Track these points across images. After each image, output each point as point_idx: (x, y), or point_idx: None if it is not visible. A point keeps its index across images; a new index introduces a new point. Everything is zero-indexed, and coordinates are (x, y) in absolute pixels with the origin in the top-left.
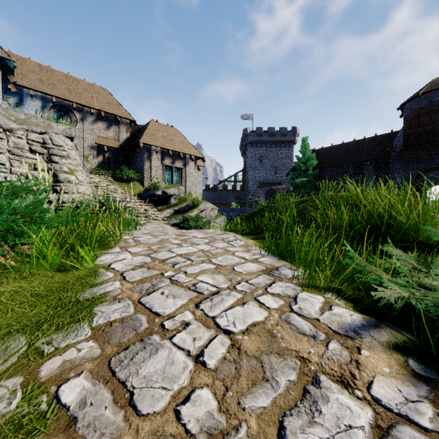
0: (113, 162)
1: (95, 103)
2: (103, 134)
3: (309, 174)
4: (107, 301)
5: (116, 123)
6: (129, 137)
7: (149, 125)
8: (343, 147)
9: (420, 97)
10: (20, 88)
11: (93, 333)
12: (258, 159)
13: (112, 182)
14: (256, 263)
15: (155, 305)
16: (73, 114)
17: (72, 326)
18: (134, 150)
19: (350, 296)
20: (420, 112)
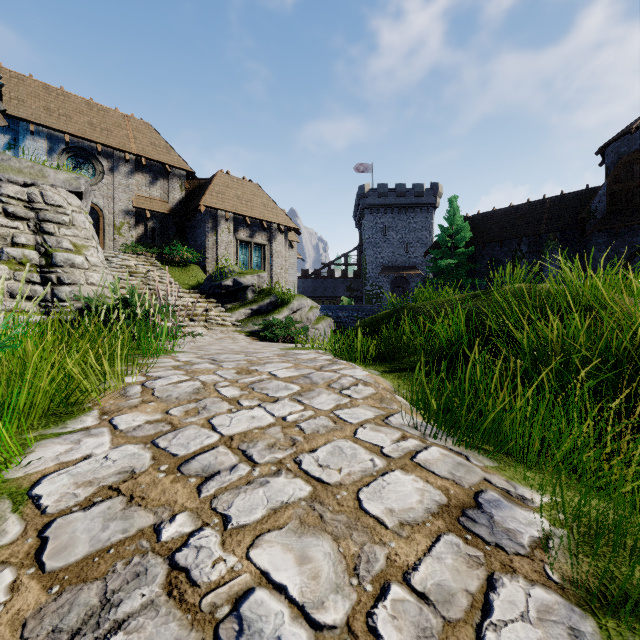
0: (160, 235)
1: (131, 144)
2: (145, 192)
3: (459, 253)
4: None
5: (165, 175)
6: (186, 197)
7: (216, 178)
8: (512, 211)
9: (633, 133)
10: (14, 121)
11: None
12: (380, 231)
13: (156, 265)
14: (415, 471)
15: None
16: (97, 162)
17: None
18: (191, 217)
19: None
20: (635, 156)
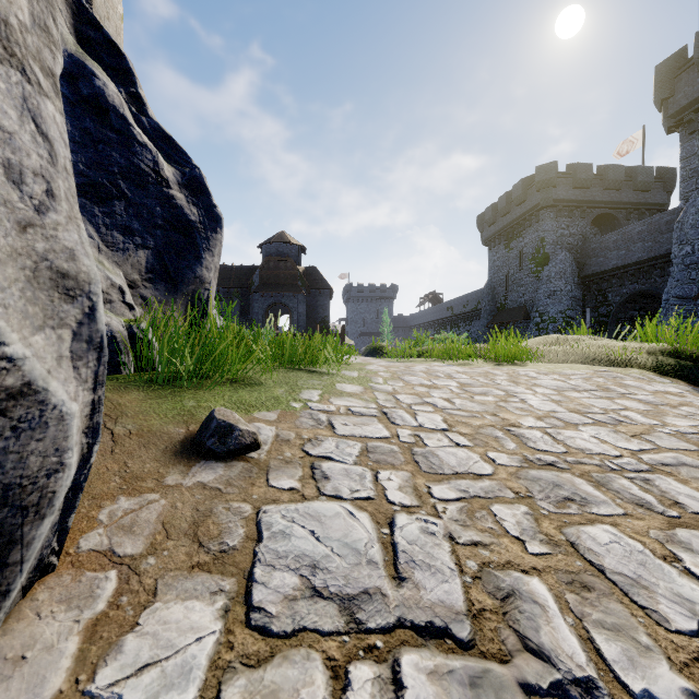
0: None
1: None
2: None
3: None
4: None
5: None
6: None
7: None
8: None
9: (272, 244)
10: None
11: None
12: None
13: None
14: None
15: None
16: None
17: None
18: None
19: None
20: (270, 259)
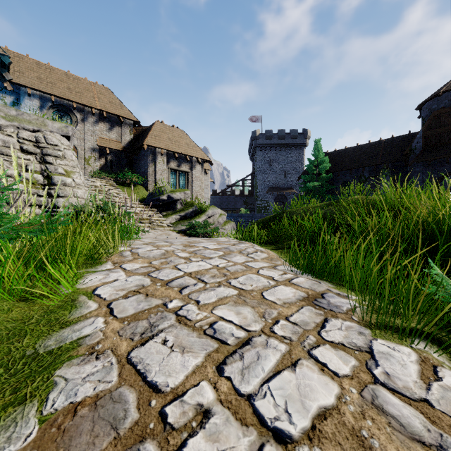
0: (116, 165)
1: (96, 102)
2: (106, 135)
3: (321, 178)
4: (79, 356)
5: (119, 124)
6: (133, 139)
7: (154, 126)
8: (358, 149)
9: (441, 95)
10: (17, 87)
11: (40, 433)
12: (267, 163)
13: (114, 186)
14: (291, 286)
15: (152, 367)
16: (73, 115)
17: (8, 415)
18: (137, 152)
19: (447, 345)
20: (442, 111)
